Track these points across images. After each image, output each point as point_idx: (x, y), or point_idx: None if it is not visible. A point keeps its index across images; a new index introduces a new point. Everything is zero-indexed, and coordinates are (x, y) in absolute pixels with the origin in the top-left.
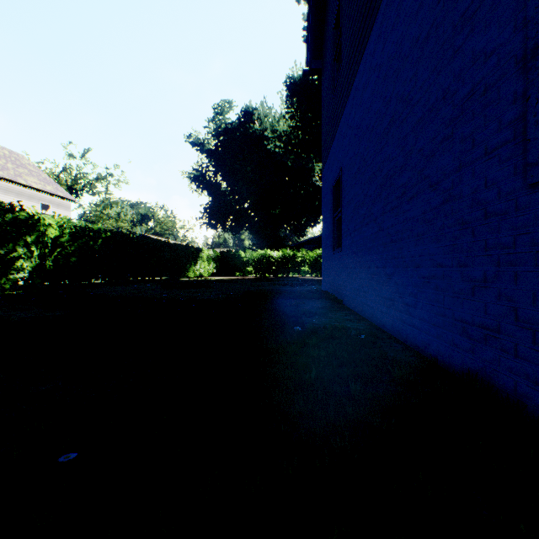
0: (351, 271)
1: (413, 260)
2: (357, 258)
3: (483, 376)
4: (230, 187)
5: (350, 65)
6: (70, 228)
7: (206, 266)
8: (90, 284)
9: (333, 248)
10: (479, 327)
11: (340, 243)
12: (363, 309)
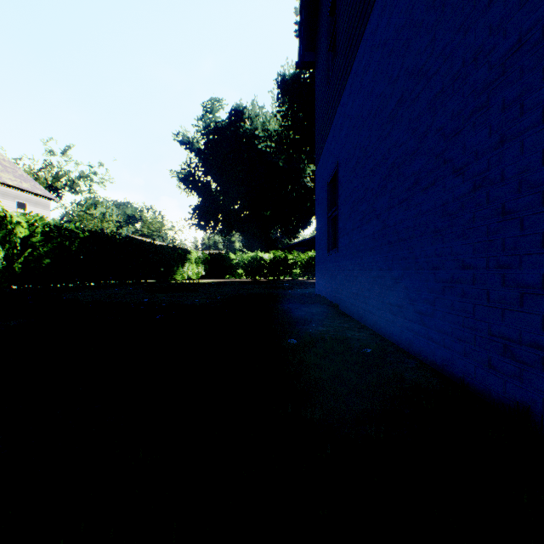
0: (349, 274)
1: (430, 261)
2: (356, 259)
3: (539, 411)
4: (220, 187)
5: (348, 49)
6: (42, 227)
7: (195, 268)
8: (67, 287)
9: (327, 250)
10: (532, 346)
11: (335, 244)
12: (363, 316)
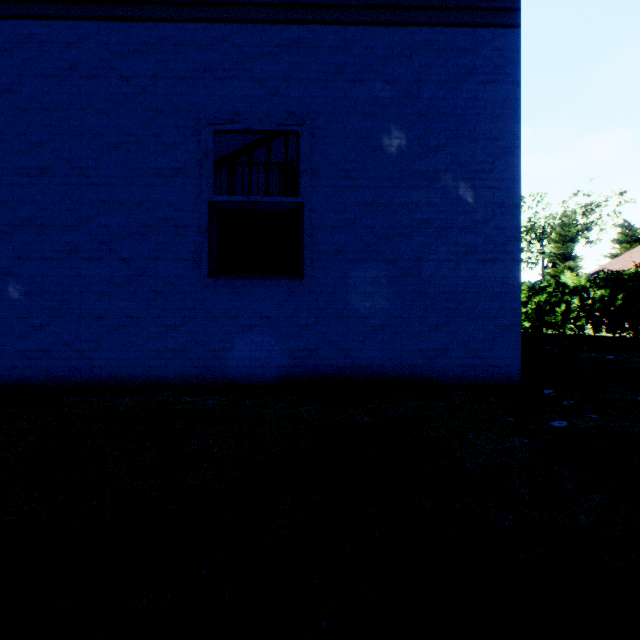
0: None
1: None
2: None
3: None
4: None
5: None
6: None
7: None
8: None
9: None
10: None
11: None
12: None
